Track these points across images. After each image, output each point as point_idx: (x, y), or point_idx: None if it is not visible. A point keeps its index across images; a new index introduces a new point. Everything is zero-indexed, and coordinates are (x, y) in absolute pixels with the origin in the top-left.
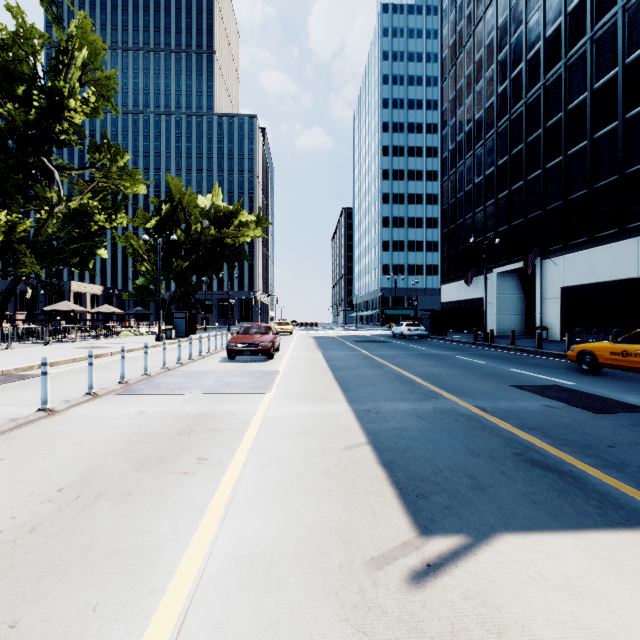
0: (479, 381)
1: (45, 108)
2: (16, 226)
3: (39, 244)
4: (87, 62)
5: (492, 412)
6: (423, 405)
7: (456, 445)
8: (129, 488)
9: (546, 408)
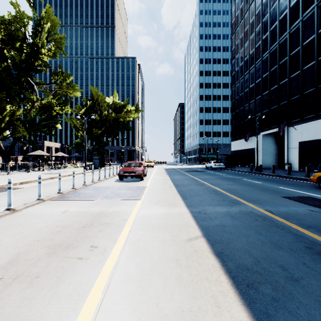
0: (261, 194)
1: (29, 53)
2: (15, 112)
3: (27, 121)
4: (50, 30)
5: (277, 214)
6: (232, 209)
7: (262, 239)
8: (39, 271)
9: (311, 212)
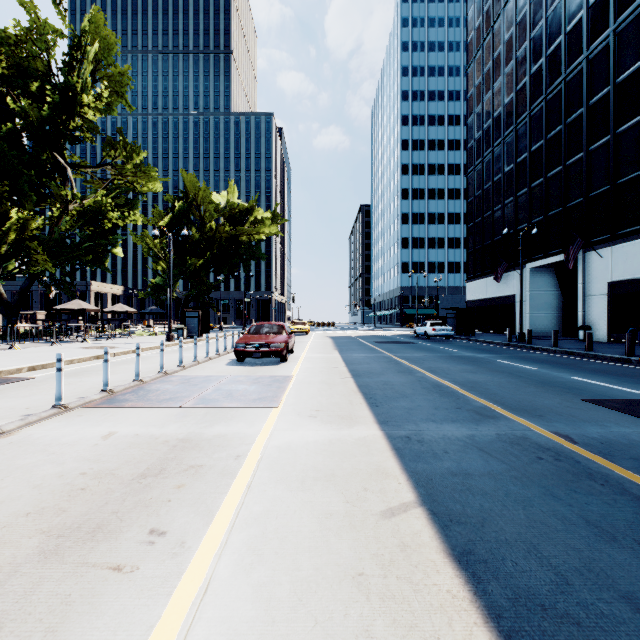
0: (539, 393)
1: (58, 103)
2: (28, 223)
3: (52, 242)
4: (101, 57)
5: (585, 444)
6: (481, 430)
7: (564, 512)
8: (4, 609)
9: None
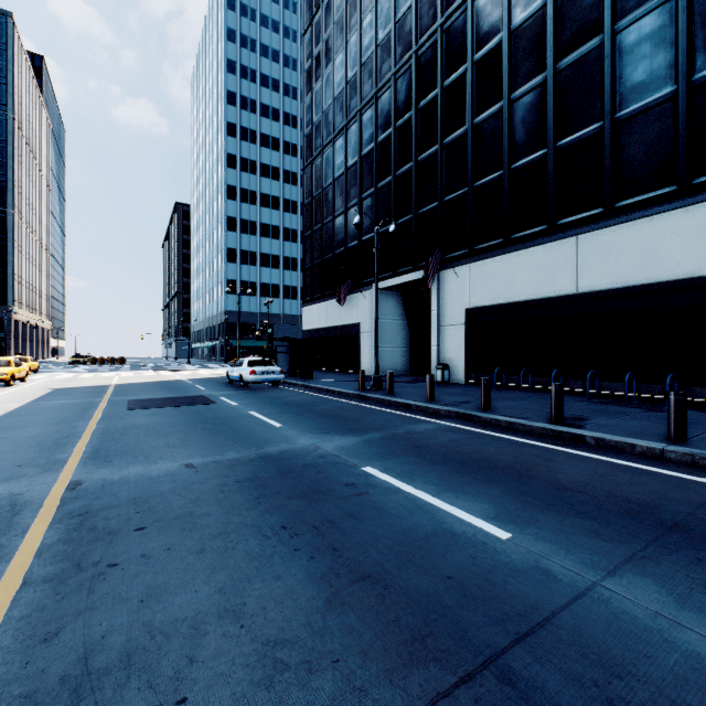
0: None
1: None
2: None
3: None
4: None
5: None
6: None
7: None
8: None
9: None
